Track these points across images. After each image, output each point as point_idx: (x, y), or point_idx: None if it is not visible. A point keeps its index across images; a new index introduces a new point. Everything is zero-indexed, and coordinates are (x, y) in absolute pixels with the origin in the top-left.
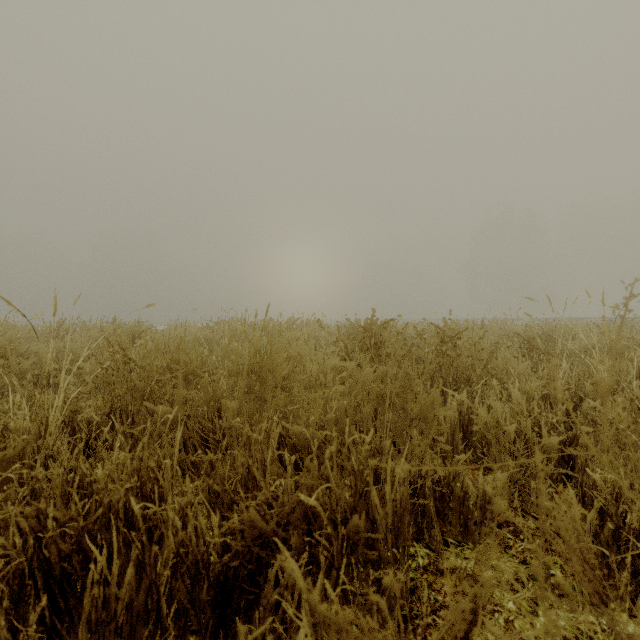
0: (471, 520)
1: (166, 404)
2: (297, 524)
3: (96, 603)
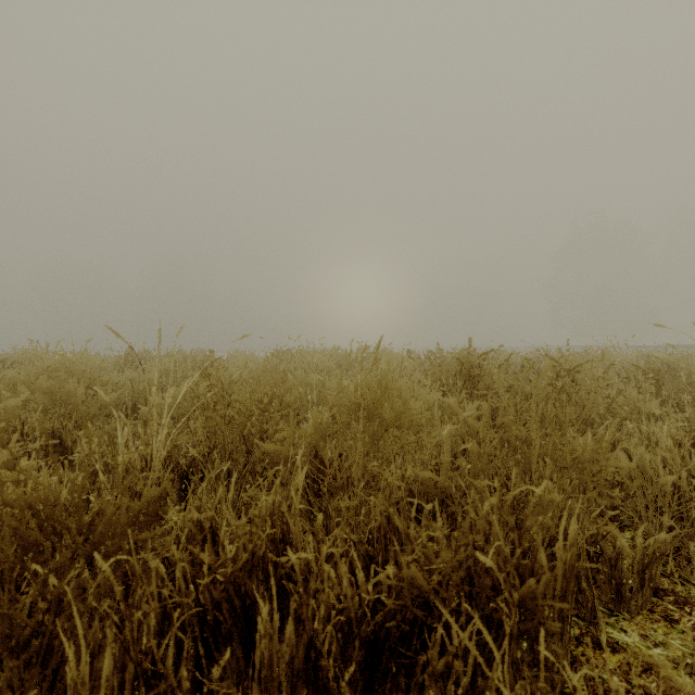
0: (626, 586)
1: (269, 441)
2: (459, 584)
3: (263, 658)
